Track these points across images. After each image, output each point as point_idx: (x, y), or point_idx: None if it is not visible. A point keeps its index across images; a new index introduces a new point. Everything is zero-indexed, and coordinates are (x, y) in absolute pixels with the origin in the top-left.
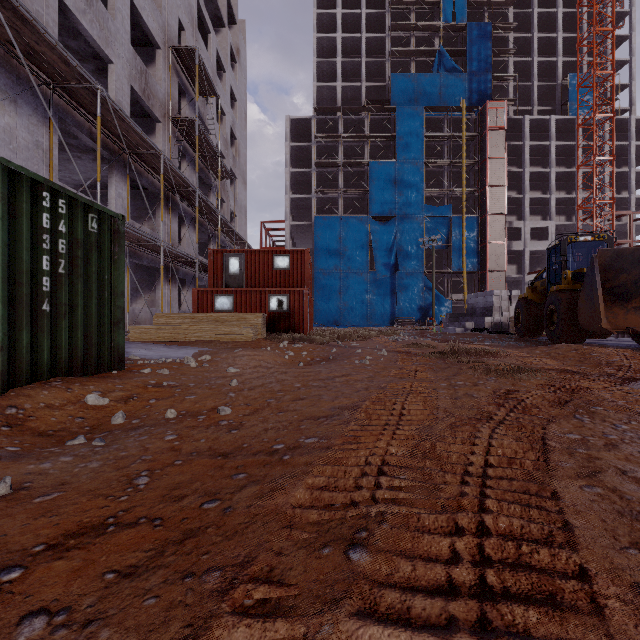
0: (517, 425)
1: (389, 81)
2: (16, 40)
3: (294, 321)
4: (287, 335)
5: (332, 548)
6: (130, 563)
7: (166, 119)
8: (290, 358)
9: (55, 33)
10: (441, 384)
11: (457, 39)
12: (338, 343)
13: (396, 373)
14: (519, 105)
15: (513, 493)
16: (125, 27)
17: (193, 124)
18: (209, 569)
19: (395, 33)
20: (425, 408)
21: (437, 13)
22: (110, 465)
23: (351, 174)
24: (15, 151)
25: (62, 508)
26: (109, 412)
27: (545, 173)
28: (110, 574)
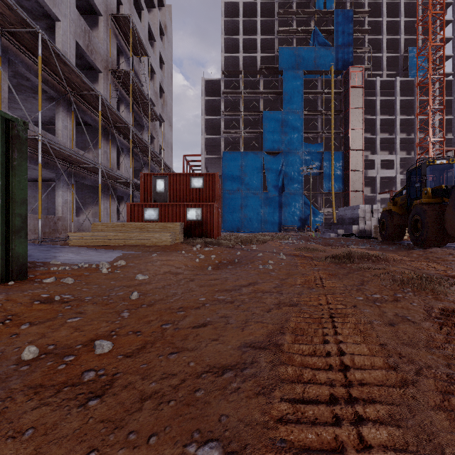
0: None
1: (277, 52)
2: None
3: (206, 228)
4: (200, 240)
5: None
6: None
7: (107, 71)
8: (200, 261)
9: None
10: (357, 297)
11: (327, 22)
12: (241, 246)
13: (303, 281)
14: (372, 70)
15: None
16: None
17: (128, 75)
18: None
19: (281, 18)
20: (370, 350)
21: (312, 3)
22: None
23: (249, 120)
24: None
25: None
26: None
27: (392, 120)
28: None
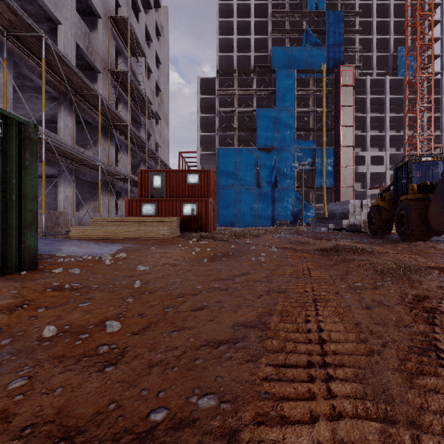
0: None
1: (270, 52)
2: None
3: (202, 223)
4: (196, 234)
5: None
6: None
7: (106, 71)
8: (196, 254)
9: None
10: (340, 286)
11: (319, 22)
12: (235, 240)
13: (291, 272)
14: (362, 69)
15: None
16: None
17: (126, 75)
18: None
19: (274, 18)
20: (345, 328)
21: (304, 3)
22: None
23: (243, 118)
24: None
25: None
26: None
27: (381, 117)
28: None
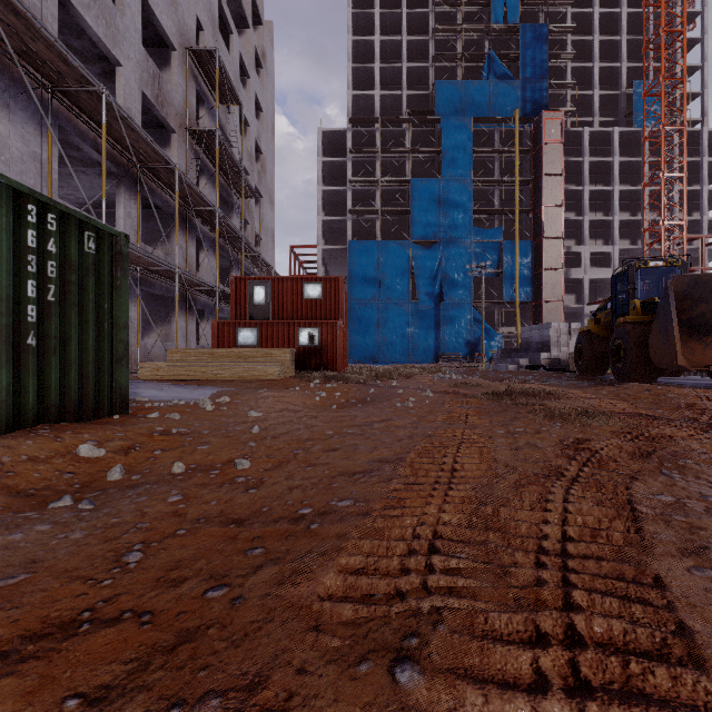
0: (595, 484)
1: (433, 89)
2: (8, 36)
3: (327, 357)
4: (319, 373)
5: (372, 663)
6: (102, 682)
7: (182, 130)
8: (322, 400)
9: (54, 30)
10: (497, 431)
11: (509, 42)
12: (376, 382)
13: (444, 418)
14: (578, 116)
15: (605, 580)
16: (135, 25)
17: (213, 135)
18: (206, 694)
19: (440, 36)
20: (481, 461)
21: (487, 13)
22: (97, 535)
23: (390, 193)
24: (8, 163)
25: (26, 597)
26: (105, 466)
27: (607, 192)
28: (72, 700)
